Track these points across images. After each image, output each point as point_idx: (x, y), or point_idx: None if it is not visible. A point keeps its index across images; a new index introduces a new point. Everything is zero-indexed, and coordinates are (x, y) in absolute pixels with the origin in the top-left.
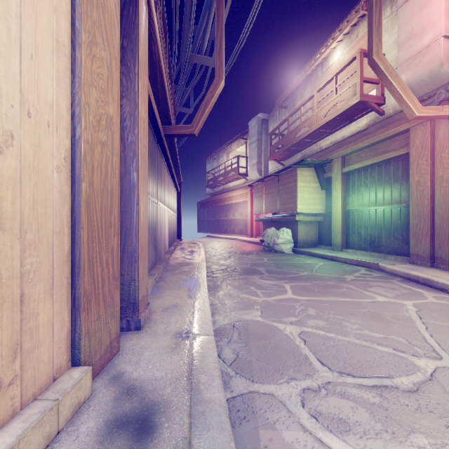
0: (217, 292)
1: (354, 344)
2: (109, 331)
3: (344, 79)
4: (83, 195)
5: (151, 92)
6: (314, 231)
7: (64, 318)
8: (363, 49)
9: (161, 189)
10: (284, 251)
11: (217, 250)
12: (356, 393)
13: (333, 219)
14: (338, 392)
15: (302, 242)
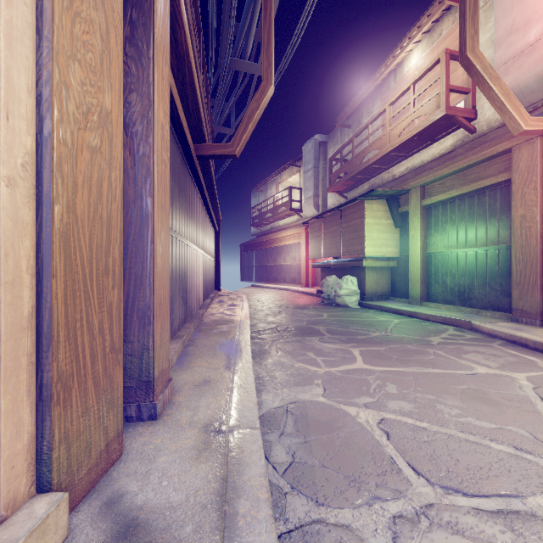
0: (265, 360)
1: (457, 439)
2: (105, 429)
3: (424, 88)
4: (57, 224)
5: (176, 95)
6: (386, 279)
7: (23, 418)
8: (449, 49)
9: (192, 226)
10: (348, 305)
11: (265, 303)
12: (474, 524)
13: (410, 265)
14: (447, 523)
15: (370, 293)
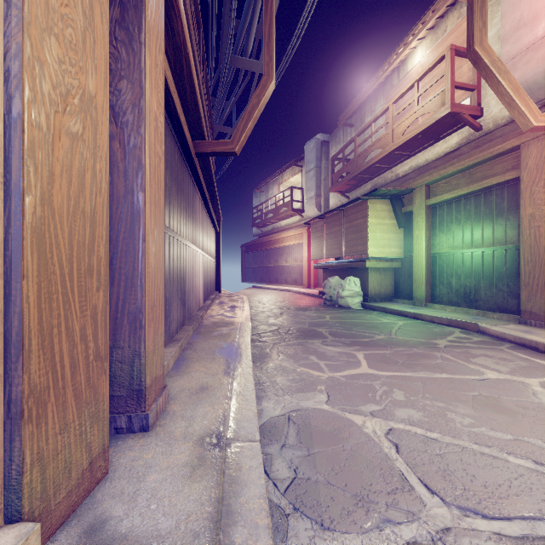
0: (266, 365)
1: (472, 451)
2: (88, 445)
3: (428, 85)
4: (28, 218)
5: (173, 88)
6: (389, 280)
7: None
8: (455, 45)
9: (191, 226)
10: (351, 306)
11: (266, 304)
12: None
13: (414, 266)
14: None
15: (373, 295)
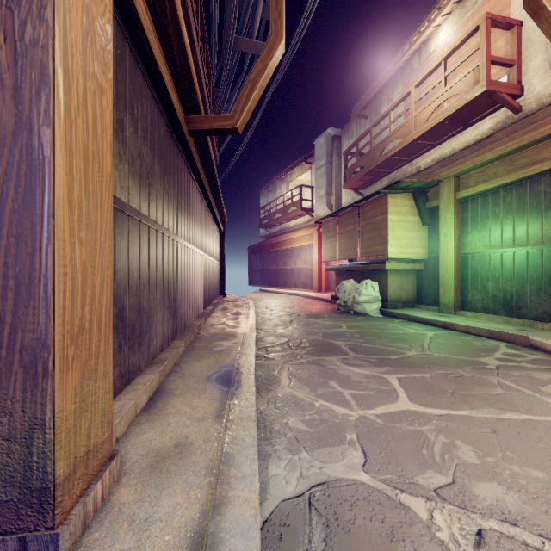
0: (273, 395)
1: None
2: None
3: (458, 63)
4: None
5: (147, 23)
6: (411, 284)
7: None
8: (491, 13)
9: (186, 221)
10: (368, 313)
11: (274, 310)
12: None
13: (442, 268)
14: None
15: (393, 300)
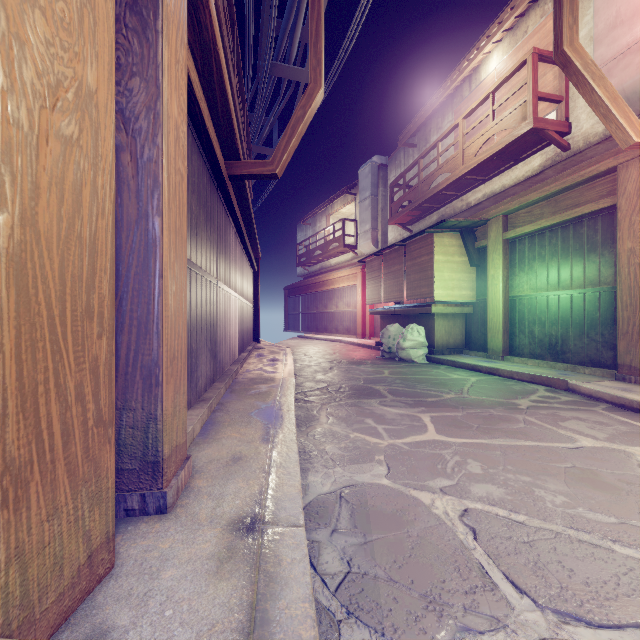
0: (312, 429)
1: (568, 538)
2: (86, 534)
3: (506, 97)
4: (3, 242)
5: (200, 94)
6: (459, 329)
7: None
8: (538, 48)
9: (224, 264)
10: (414, 359)
11: (313, 357)
12: None
13: (489, 311)
14: None
15: (440, 346)
